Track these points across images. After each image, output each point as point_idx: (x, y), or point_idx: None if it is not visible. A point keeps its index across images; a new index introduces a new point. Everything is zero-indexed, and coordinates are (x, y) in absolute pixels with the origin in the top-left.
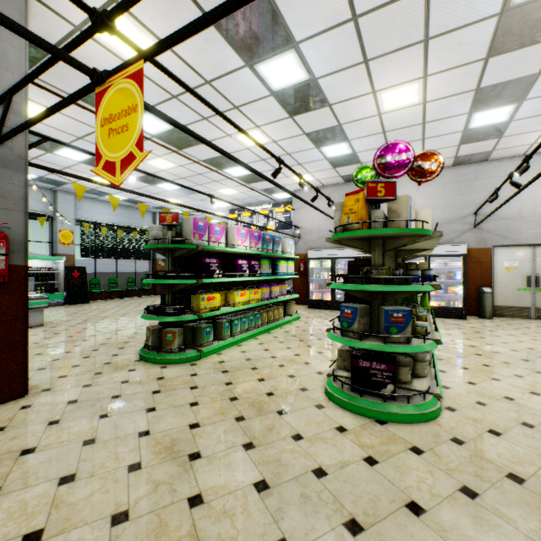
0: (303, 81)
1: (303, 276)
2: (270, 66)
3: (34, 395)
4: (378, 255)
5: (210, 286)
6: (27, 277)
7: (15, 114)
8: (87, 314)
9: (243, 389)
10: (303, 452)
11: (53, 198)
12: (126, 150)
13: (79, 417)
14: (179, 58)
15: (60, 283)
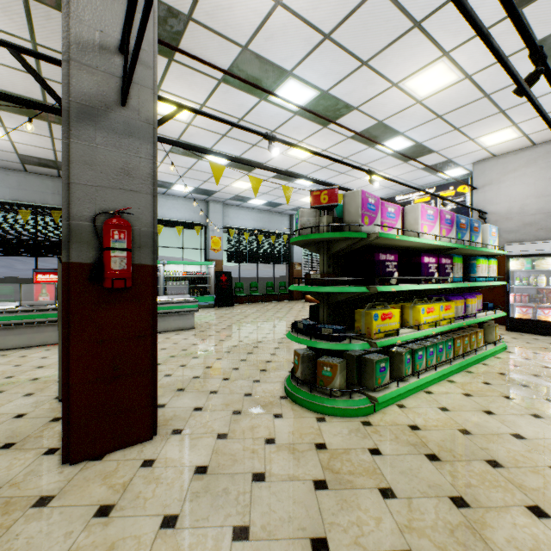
0: None
1: None
2: None
3: (162, 438)
4: None
5: (375, 297)
6: (156, 281)
7: (142, 66)
8: (231, 318)
9: (507, 536)
10: None
11: (206, 208)
12: None
13: (203, 518)
14: None
15: (211, 287)
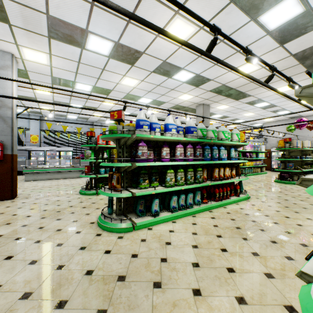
0: (268, 105)
1: (268, 159)
2: (258, 104)
3: None
4: (287, 153)
5: None
6: None
7: None
8: None
9: (253, 180)
10: (268, 184)
11: None
12: (241, 141)
13: None
14: (233, 107)
15: None
